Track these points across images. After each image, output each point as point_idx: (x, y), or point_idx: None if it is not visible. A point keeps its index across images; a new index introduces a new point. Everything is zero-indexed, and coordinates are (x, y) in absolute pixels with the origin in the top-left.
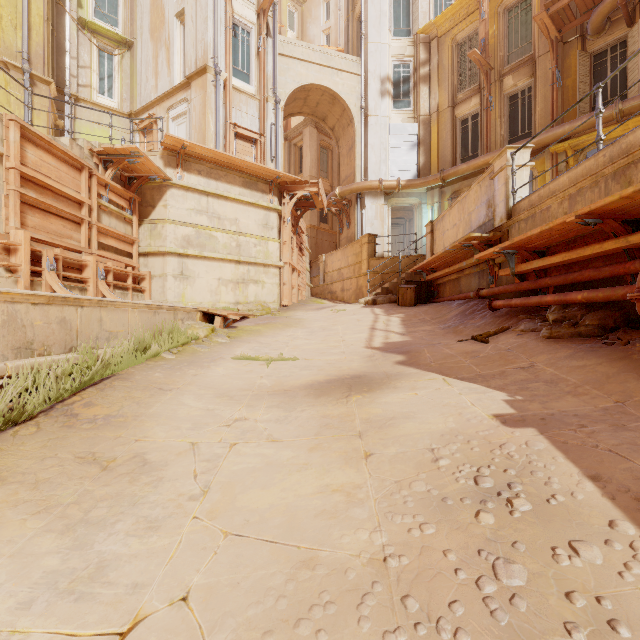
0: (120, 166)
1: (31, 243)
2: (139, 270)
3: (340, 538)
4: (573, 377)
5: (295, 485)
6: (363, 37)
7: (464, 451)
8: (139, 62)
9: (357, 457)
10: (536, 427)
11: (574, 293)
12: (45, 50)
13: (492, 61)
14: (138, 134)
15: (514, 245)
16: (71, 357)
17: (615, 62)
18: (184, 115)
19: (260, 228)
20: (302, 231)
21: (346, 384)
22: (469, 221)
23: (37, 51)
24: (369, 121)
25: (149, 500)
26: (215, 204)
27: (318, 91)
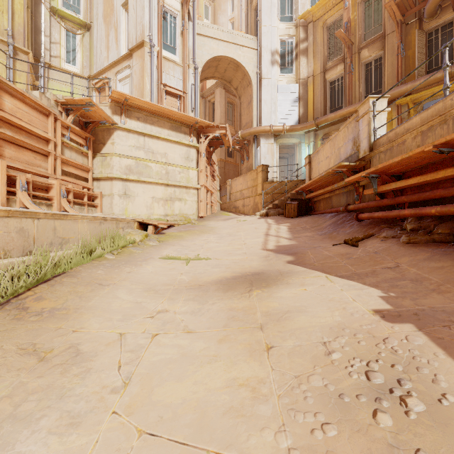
0: (78, 113)
1: (8, 170)
2: (93, 191)
3: (247, 441)
4: (434, 276)
5: (206, 378)
6: (258, 22)
7: (353, 346)
8: (95, 39)
9: (260, 349)
10: (413, 323)
11: (428, 208)
12: (26, 30)
13: (353, 38)
14: (94, 92)
15: (377, 171)
16: (27, 259)
17: (444, 38)
18: (128, 78)
19: (183, 160)
20: (214, 163)
21: (248, 280)
22: (339, 154)
23: (19, 29)
24: (263, 83)
25: (75, 393)
26: (150, 142)
27: (226, 61)
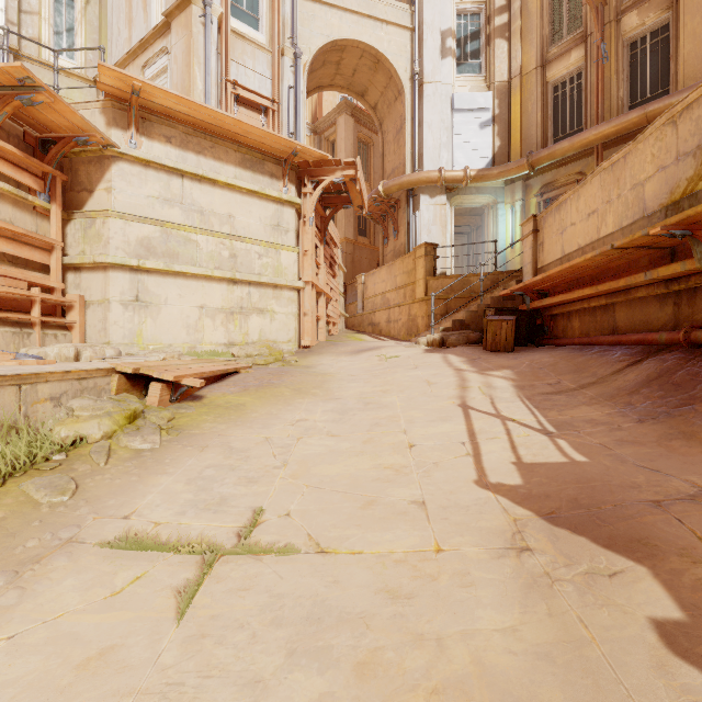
0: (7, 109)
1: None
2: (67, 293)
3: None
4: None
5: None
6: None
7: None
8: (110, 9)
9: None
10: None
11: None
12: None
13: None
14: None
15: None
16: None
17: None
18: (164, 73)
19: (268, 230)
20: (333, 241)
21: None
22: (636, 199)
23: None
24: (425, 90)
25: None
26: (195, 191)
27: (355, 51)
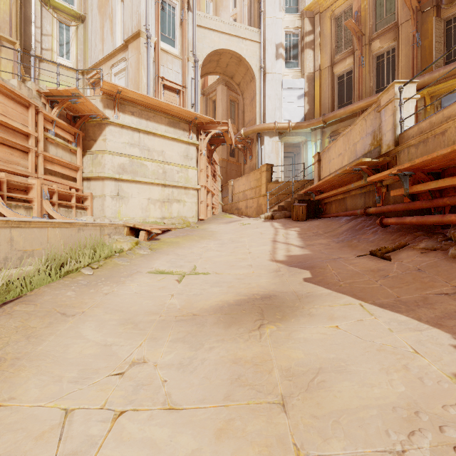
0: (64, 105)
1: None
2: (83, 192)
3: None
4: None
5: None
6: (262, 13)
7: None
8: (90, 32)
9: None
10: None
11: None
12: (14, 20)
13: (363, 29)
14: (89, 87)
15: (413, 167)
16: None
17: None
18: (123, 71)
19: (182, 158)
20: (215, 162)
21: (257, 307)
22: (354, 150)
23: (4, 18)
24: (267, 77)
25: None
26: (145, 139)
27: (228, 55)
